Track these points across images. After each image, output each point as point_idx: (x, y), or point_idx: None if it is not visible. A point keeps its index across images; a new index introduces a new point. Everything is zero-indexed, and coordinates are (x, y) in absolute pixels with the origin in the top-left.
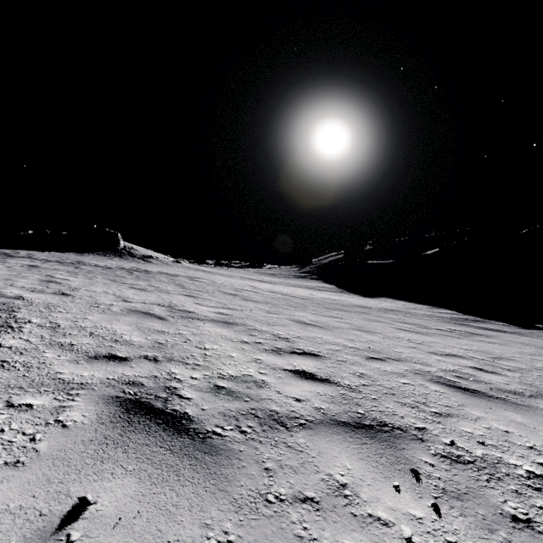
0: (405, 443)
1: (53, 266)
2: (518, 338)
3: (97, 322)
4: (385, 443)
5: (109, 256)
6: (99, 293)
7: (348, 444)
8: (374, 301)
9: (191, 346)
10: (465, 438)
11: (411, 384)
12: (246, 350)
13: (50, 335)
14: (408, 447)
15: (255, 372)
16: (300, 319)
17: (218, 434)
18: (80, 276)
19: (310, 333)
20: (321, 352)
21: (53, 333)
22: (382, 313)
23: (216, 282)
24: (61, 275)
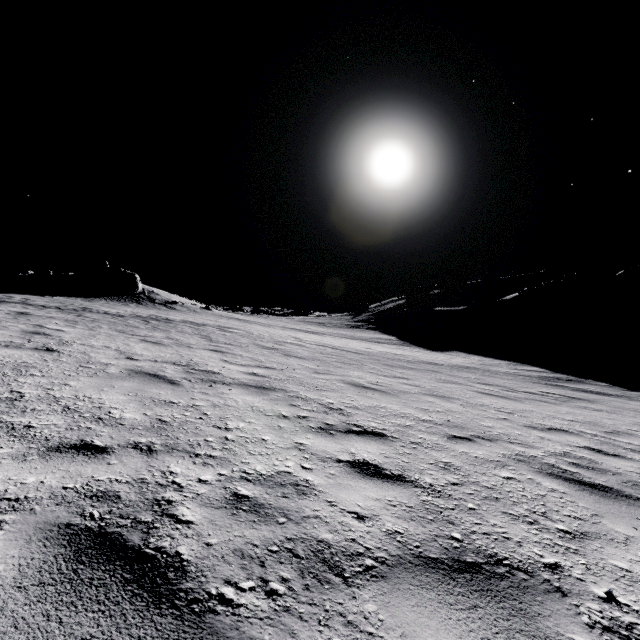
0: (539, 601)
1: (49, 314)
2: (628, 403)
3: (81, 390)
4: (507, 603)
5: (125, 302)
6: (98, 348)
7: (448, 610)
8: (444, 356)
9: (207, 425)
10: (624, 582)
11: (517, 480)
12: (284, 430)
13: (1, 412)
14: (545, 611)
15: (296, 466)
16: (357, 381)
17: (227, 602)
18: (79, 325)
19: (371, 400)
20: (388, 430)
21: (7, 409)
22: (456, 371)
23: (253, 332)
24: (55, 324)
